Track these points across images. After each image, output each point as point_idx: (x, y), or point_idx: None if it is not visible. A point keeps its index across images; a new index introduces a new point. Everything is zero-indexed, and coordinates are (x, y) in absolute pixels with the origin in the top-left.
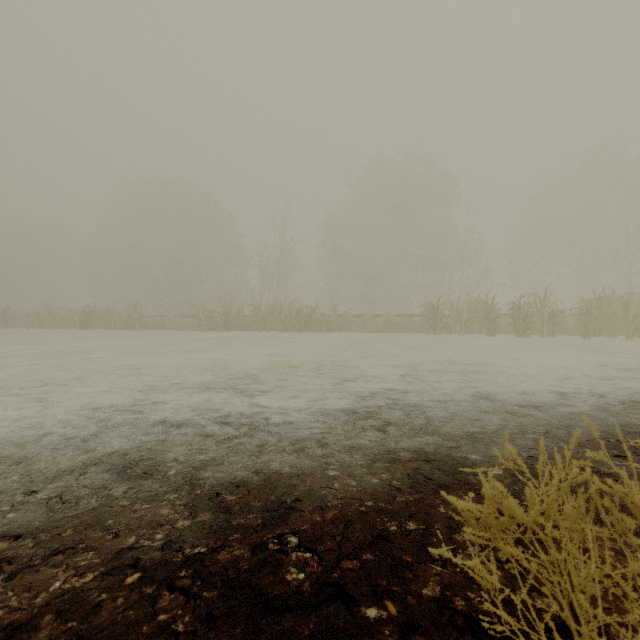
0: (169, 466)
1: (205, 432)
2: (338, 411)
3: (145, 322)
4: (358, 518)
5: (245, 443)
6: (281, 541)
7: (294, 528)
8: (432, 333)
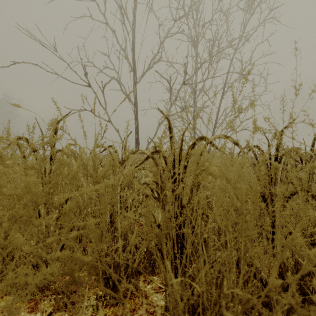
0: None
1: None
2: None
3: None
4: None
5: None
6: None
7: None
8: None
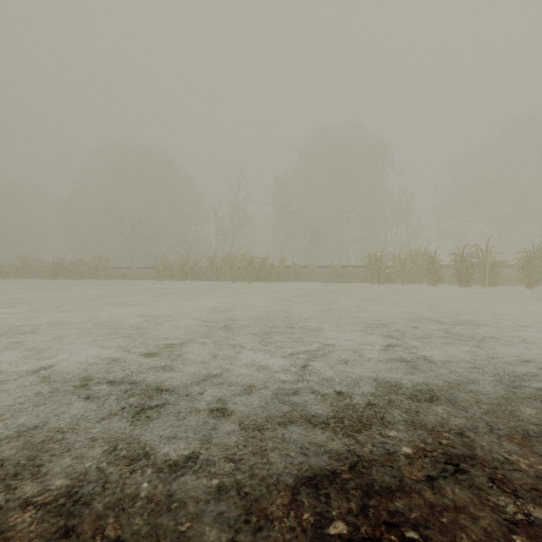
0: None
1: None
2: (310, 468)
3: (110, 272)
4: None
5: None
6: None
7: None
8: (375, 283)
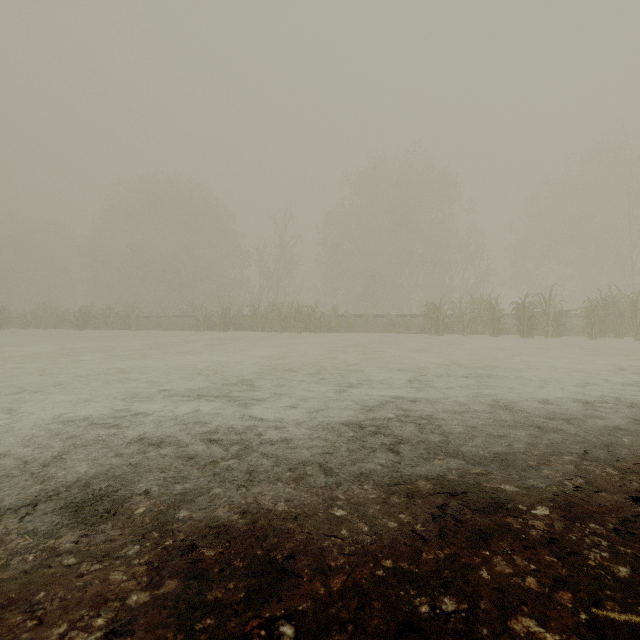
0: (138, 501)
1: (189, 452)
2: (342, 424)
3: (143, 322)
4: (375, 590)
5: (234, 467)
6: (270, 633)
7: (289, 608)
8: (434, 333)
